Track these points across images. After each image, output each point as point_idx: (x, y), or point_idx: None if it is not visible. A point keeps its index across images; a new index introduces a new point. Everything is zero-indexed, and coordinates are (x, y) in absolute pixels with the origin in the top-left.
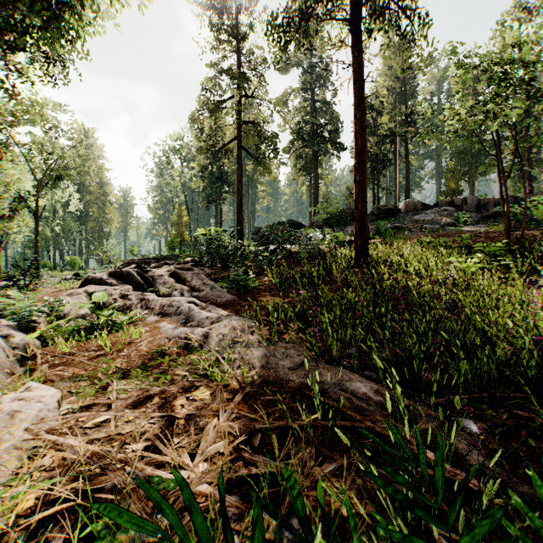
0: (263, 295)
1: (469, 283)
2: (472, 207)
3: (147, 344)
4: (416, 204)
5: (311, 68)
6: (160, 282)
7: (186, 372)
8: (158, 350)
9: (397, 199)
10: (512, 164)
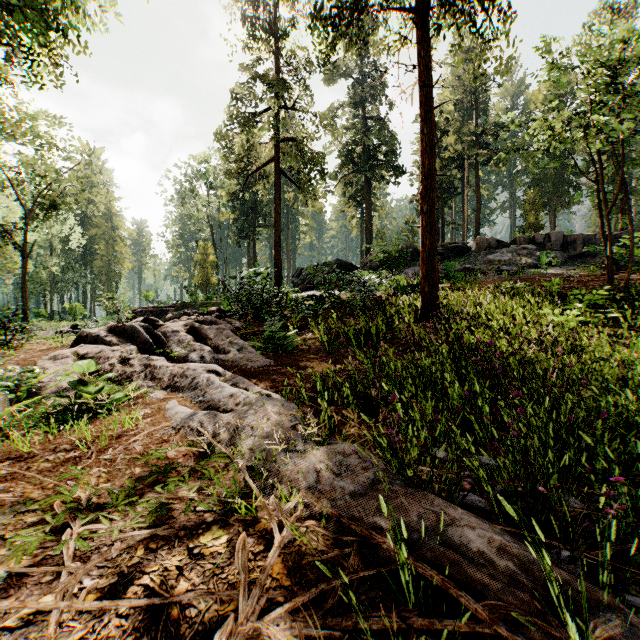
0: (307, 358)
1: (577, 345)
2: (556, 245)
3: (143, 438)
4: (489, 242)
5: (363, 77)
6: (175, 339)
7: (193, 494)
8: (156, 452)
9: (465, 235)
10: (616, 191)
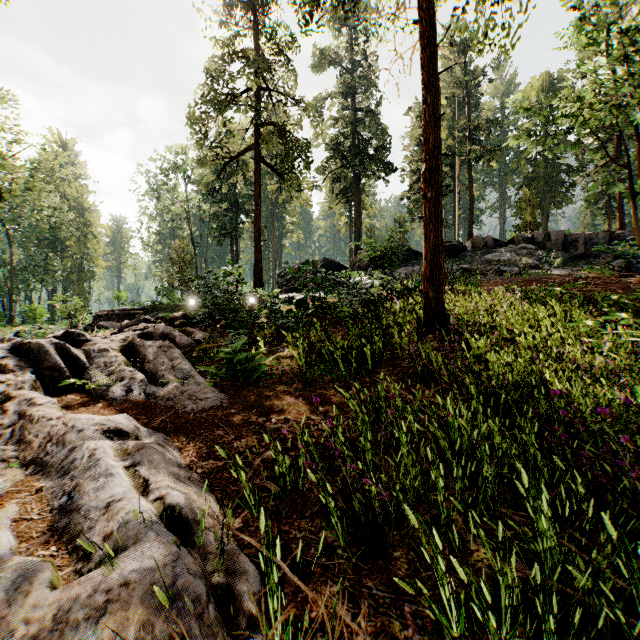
0: (276, 393)
1: None
2: (557, 244)
3: None
4: (486, 240)
5: (352, 67)
6: (100, 362)
7: None
8: None
9: (456, 235)
10: None
